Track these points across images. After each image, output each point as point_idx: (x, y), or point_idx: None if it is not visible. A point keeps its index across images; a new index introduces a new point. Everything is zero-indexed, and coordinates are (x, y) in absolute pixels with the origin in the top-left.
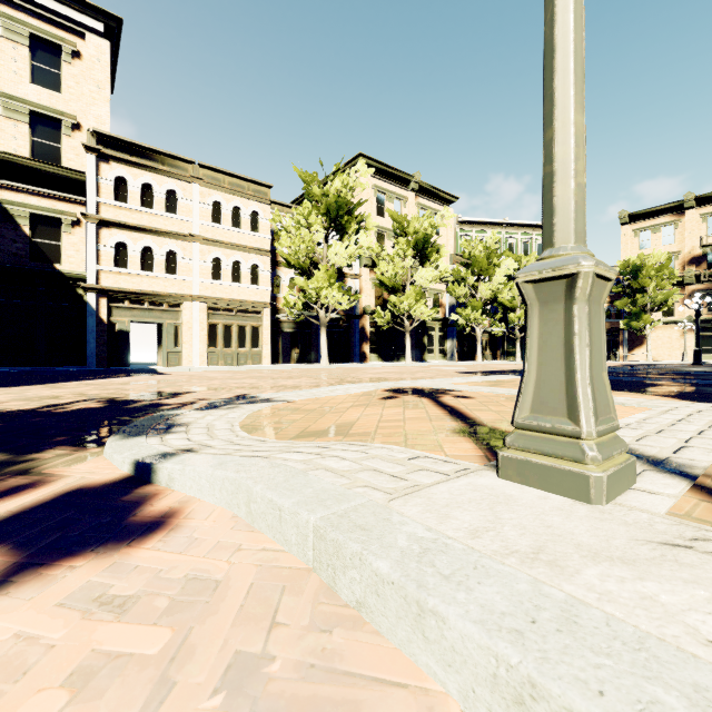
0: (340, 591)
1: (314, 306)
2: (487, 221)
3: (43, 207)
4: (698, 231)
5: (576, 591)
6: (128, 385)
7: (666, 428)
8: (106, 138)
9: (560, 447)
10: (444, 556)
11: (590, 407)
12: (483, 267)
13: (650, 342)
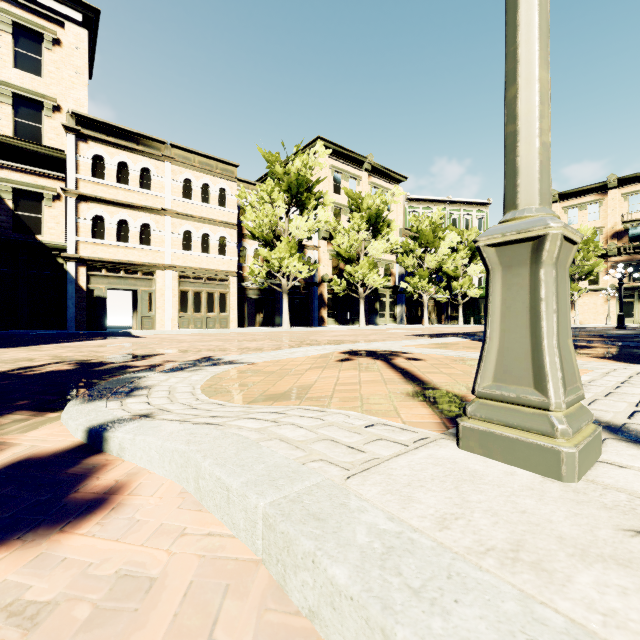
0: (291, 593)
1: (276, 275)
2: (433, 199)
3: (26, 182)
4: (619, 209)
5: (574, 610)
6: (102, 347)
7: (613, 391)
8: (84, 119)
9: (526, 419)
10: (411, 559)
11: (558, 377)
12: (429, 240)
13: (577, 307)
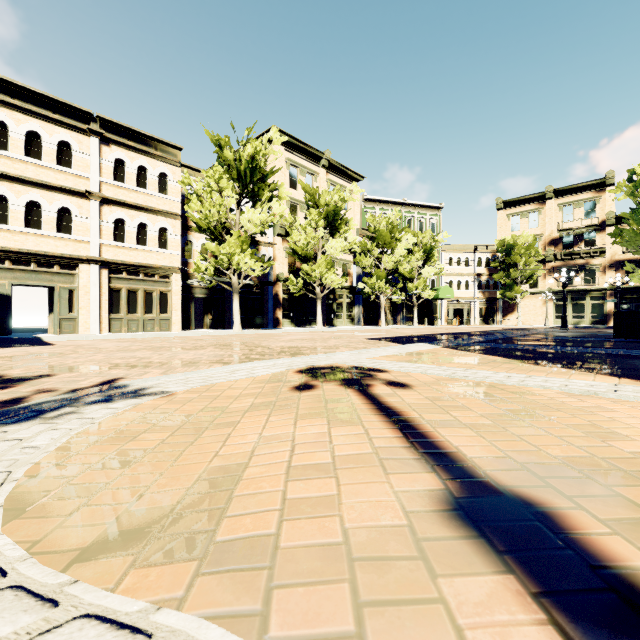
0: None
1: (226, 272)
2: (389, 200)
3: None
4: (555, 218)
5: None
6: None
7: None
8: None
9: None
10: None
11: None
12: (386, 241)
13: (520, 309)
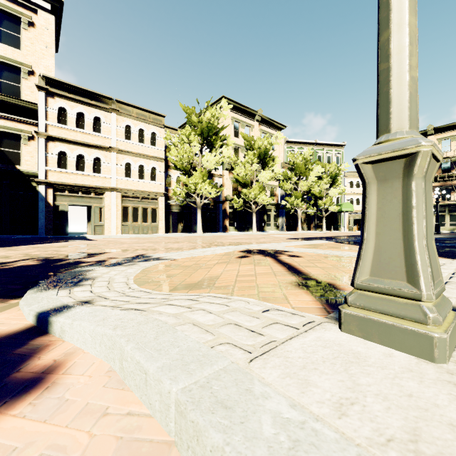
0: None
1: (193, 195)
2: (304, 142)
3: (8, 127)
4: None
5: None
6: (63, 248)
7: (449, 281)
8: (52, 81)
9: (400, 308)
10: (318, 455)
11: (428, 272)
12: (302, 171)
13: None
